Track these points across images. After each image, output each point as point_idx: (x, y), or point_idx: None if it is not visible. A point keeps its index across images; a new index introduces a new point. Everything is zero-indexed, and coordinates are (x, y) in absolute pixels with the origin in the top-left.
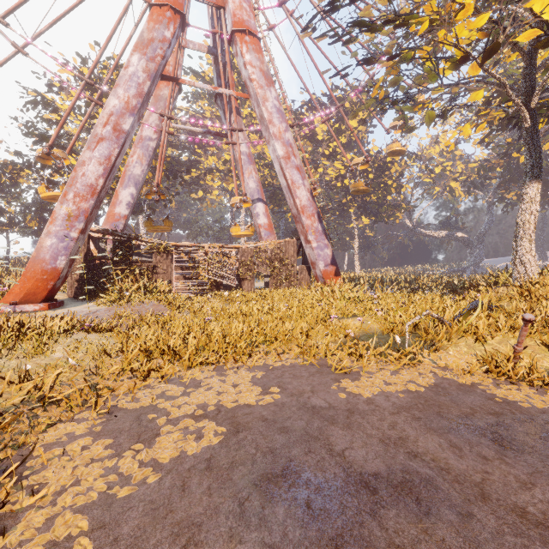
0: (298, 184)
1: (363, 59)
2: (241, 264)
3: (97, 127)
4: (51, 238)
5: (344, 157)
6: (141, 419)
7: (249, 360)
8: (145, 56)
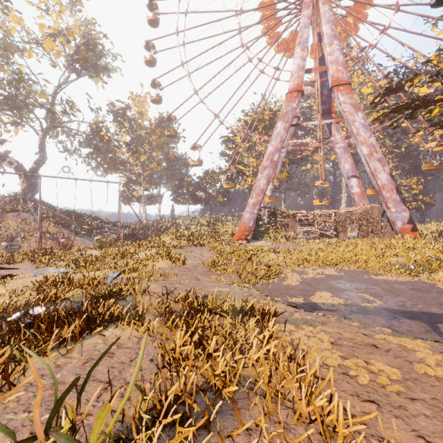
0: (379, 170)
1: (410, 113)
2: (337, 222)
3: (263, 162)
4: (248, 214)
5: None
6: (302, 272)
7: (335, 267)
8: (284, 121)
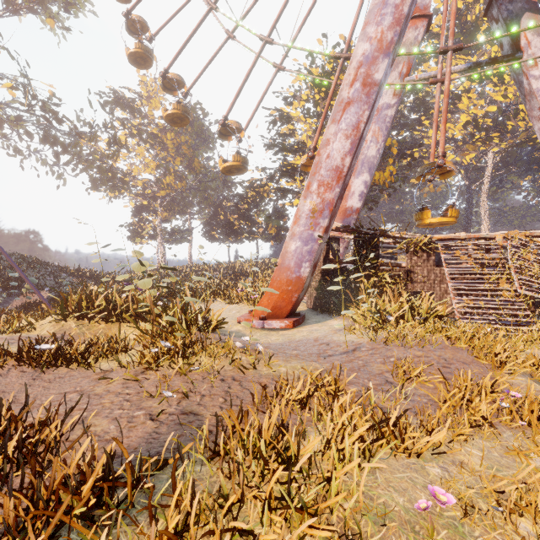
0: None
1: None
2: None
3: (342, 91)
4: (295, 241)
5: None
6: None
7: None
8: None
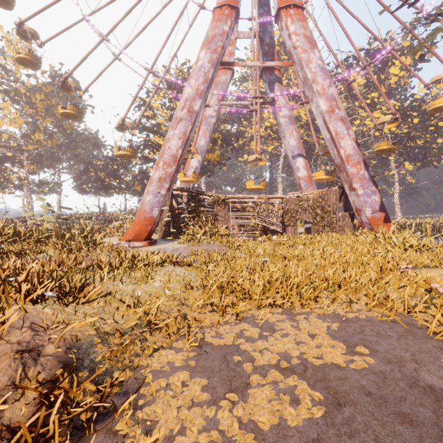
0: (343, 134)
1: None
2: (285, 212)
3: (177, 111)
4: (150, 195)
5: (384, 106)
6: (228, 360)
7: (315, 306)
8: (209, 50)
